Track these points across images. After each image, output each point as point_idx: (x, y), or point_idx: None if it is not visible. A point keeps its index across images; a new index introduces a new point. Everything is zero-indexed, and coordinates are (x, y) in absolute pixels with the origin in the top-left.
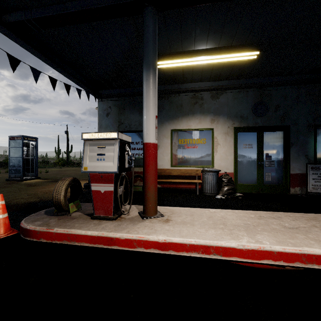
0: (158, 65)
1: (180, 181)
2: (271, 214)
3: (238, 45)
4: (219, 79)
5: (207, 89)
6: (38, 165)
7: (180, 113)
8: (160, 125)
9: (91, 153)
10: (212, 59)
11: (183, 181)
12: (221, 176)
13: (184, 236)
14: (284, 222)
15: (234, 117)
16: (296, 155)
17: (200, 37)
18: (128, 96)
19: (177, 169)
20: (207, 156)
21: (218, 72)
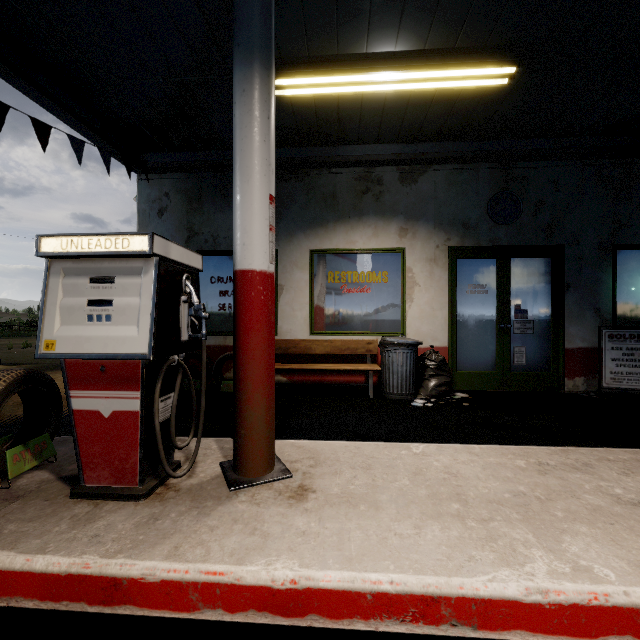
0: (280, 90)
1: (332, 367)
2: (563, 457)
3: (469, 48)
4: (418, 138)
5: (391, 159)
6: (15, 331)
7: (331, 212)
8: (286, 240)
9: (69, 299)
10: (407, 83)
11: (339, 367)
12: (422, 356)
13: (354, 563)
14: (608, 484)
15: (450, 224)
16: (576, 309)
17: (384, 16)
18: (210, 170)
19: (325, 340)
20: (392, 310)
21: (418, 121)
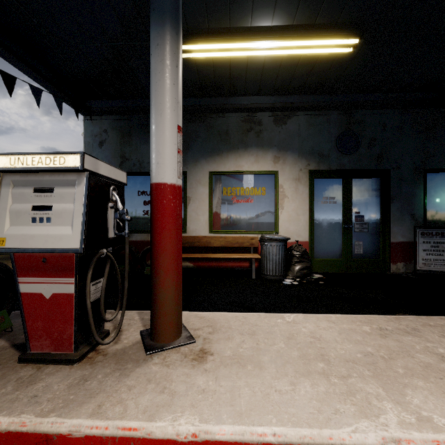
0: (188, 53)
1: (226, 256)
2: (397, 323)
3: (325, 24)
4: (287, 92)
5: (268, 107)
6: None
7: (225, 144)
8: (193, 164)
9: (17, 205)
10: (280, 50)
11: (231, 256)
12: (290, 248)
13: (244, 417)
14: (433, 345)
15: (310, 154)
16: (398, 215)
17: None
18: (137, 113)
19: (221, 236)
20: (268, 215)
21: (287, 79)
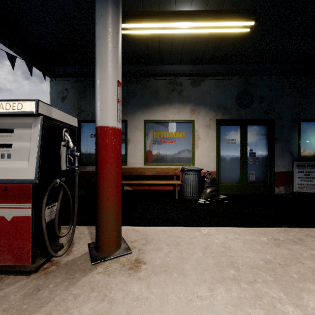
0: (127, 30)
1: (156, 182)
2: (286, 234)
3: (230, 10)
4: (201, 62)
5: (187, 73)
6: None
7: (155, 100)
8: (131, 114)
9: None
10: (196, 29)
11: (160, 182)
12: (203, 176)
13: None
14: None
15: (217, 107)
16: (280, 152)
17: None
18: (90, 77)
19: (152, 168)
20: (187, 152)
21: (201, 52)
